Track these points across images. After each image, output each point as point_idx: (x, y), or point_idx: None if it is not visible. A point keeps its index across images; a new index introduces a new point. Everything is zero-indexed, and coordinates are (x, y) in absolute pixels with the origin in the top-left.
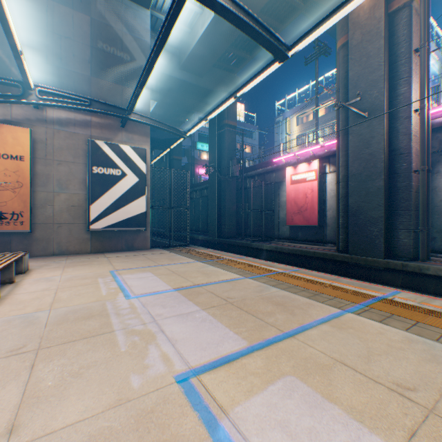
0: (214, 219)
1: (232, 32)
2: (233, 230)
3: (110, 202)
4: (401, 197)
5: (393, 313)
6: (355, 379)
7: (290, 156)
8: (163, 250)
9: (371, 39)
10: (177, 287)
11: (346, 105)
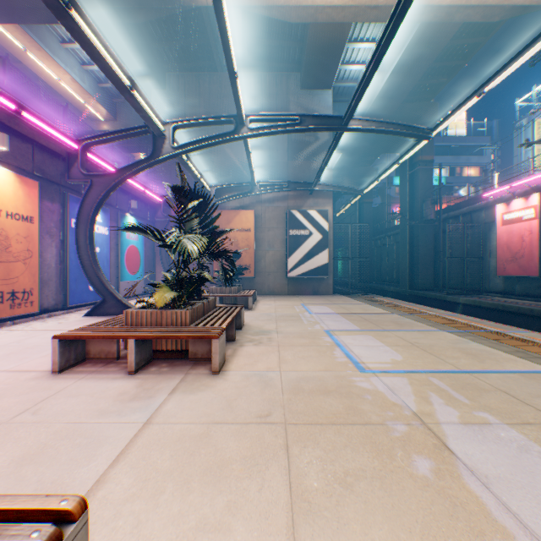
0: (404, 269)
1: (414, 75)
2: (429, 281)
3: (301, 256)
4: None
5: (479, 335)
6: (397, 339)
7: (505, 188)
8: (342, 296)
9: None
10: (339, 313)
11: (536, 142)
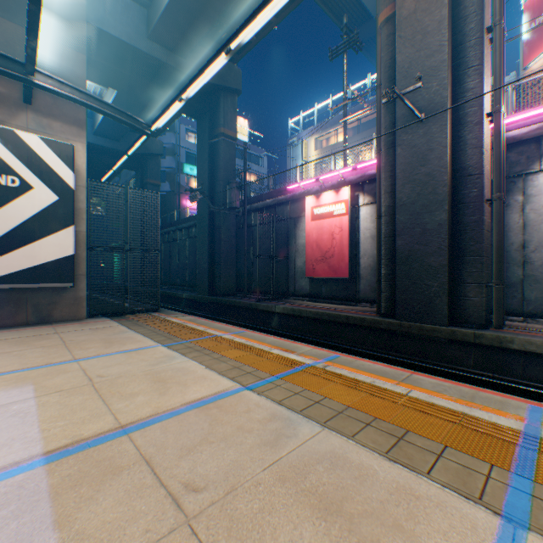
0: (205, 269)
1: None
2: (233, 284)
3: None
4: (470, 237)
5: None
6: None
7: (310, 182)
8: (108, 321)
9: (429, 8)
10: (61, 446)
11: (400, 94)
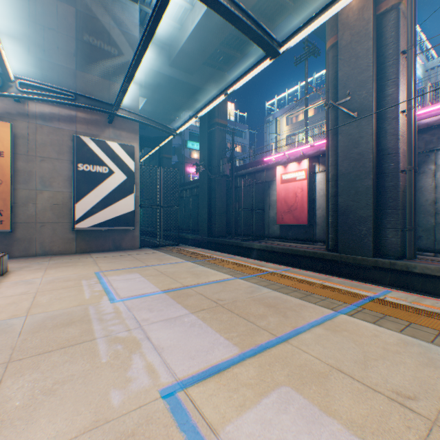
0: (204, 218)
1: (222, 30)
2: (224, 229)
3: (97, 200)
4: (389, 196)
5: (386, 314)
6: (353, 388)
7: (280, 155)
8: (152, 250)
9: (360, 40)
10: (166, 289)
11: (336, 104)
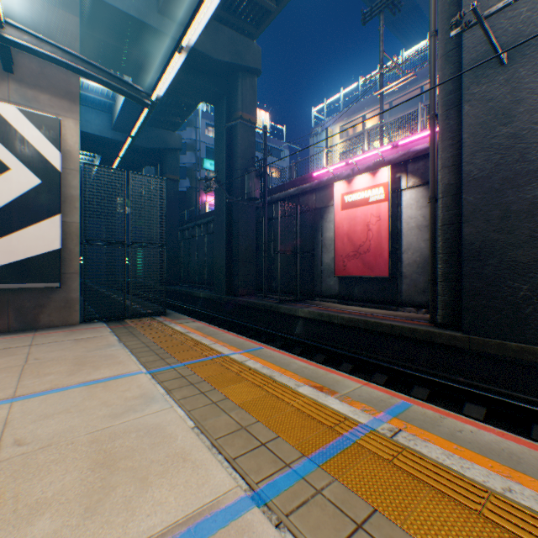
0: (222, 267)
1: None
2: (252, 283)
3: None
4: None
5: None
6: None
7: (339, 166)
8: (101, 328)
9: None
10: None
11: (481, 17)
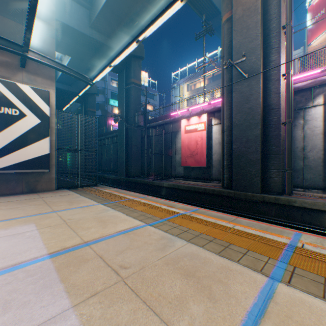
0: (122, 162)
1: None
2: (139, 170)
3: (5, 142)
4: (273, 143)
5: (325, 276)
6: None
7: (184, 111)
8: (68, 191)
9: (250, 14)
10: (56, 250)
11: (233, 64)
